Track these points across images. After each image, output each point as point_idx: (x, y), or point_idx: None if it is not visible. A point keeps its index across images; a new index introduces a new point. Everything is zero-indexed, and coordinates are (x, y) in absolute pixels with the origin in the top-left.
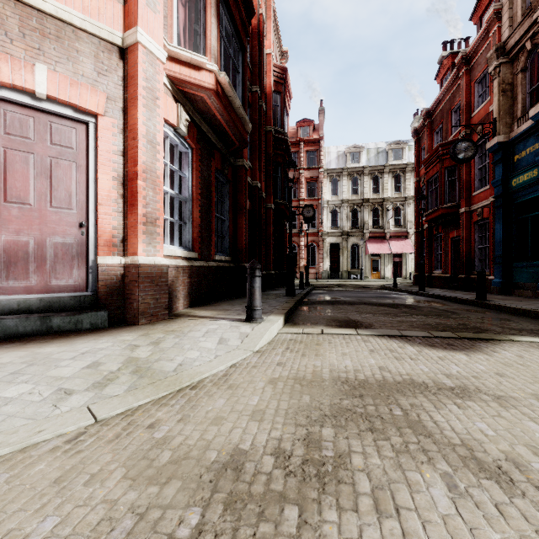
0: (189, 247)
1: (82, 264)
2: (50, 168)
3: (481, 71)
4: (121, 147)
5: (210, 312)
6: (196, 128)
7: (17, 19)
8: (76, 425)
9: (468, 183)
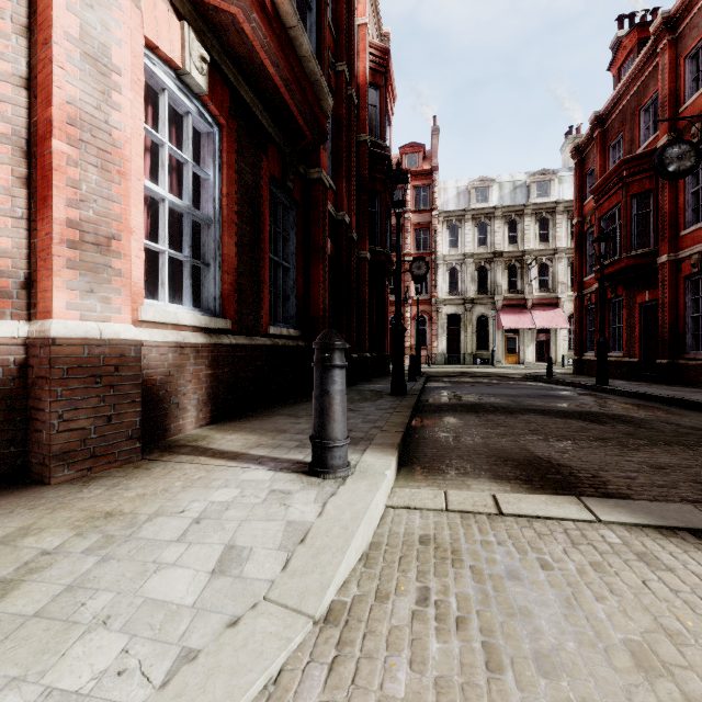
0: (216, 309)
1: None
2: None
3: (698, 36)
4: (22, 68)
5: (244, 439)
6: (229, 90)
7: None
8: None
9: (673, 216)
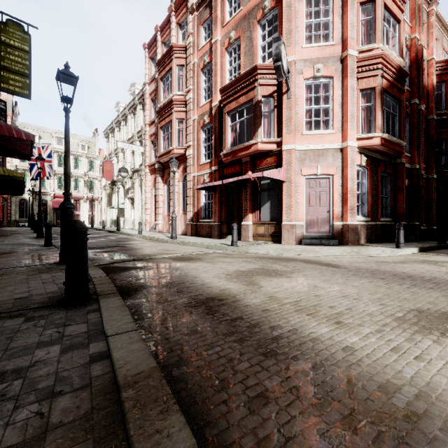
0: (366, 215)
1: (328, 224)
2: (319, 195)
3: None
4: (341, 183)
5: (378, 245)
6: (369, 158)
7: (313, 155)
8: (349, 256)
9: None
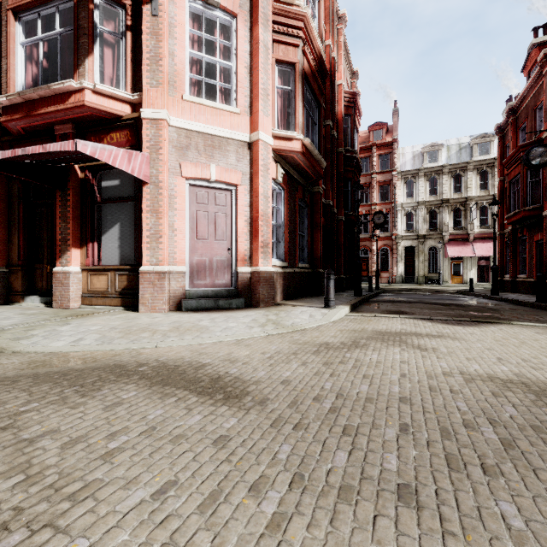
0: (282, 258)
1: (229, 271)
2: (215, 218)
3: None
4: (249, 202)
5: (299, 303)
6: (287, 174)
7: (202, 143)
8: (263, 334)
9: None
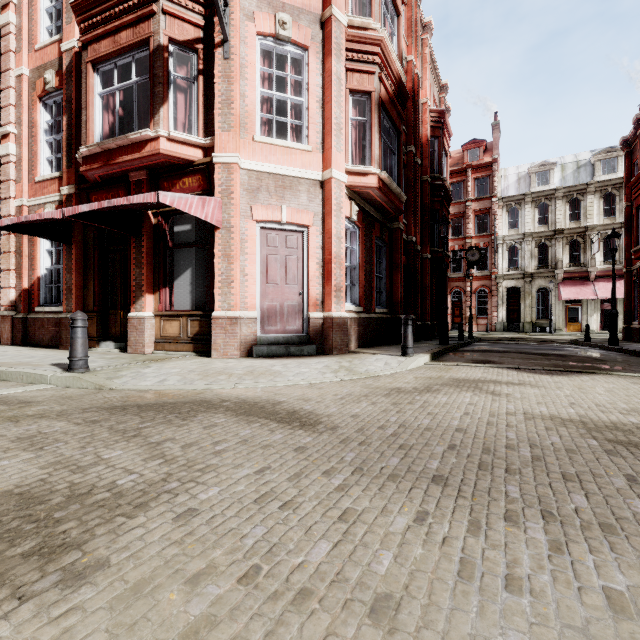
0: (357, 303)
1: (300, 317)
2: (286, 261)
3: None
4: (321, 243)
5: (375, 351)
6: (362, 211)
7: (273, 184)
8: (335, 379)
9: None
